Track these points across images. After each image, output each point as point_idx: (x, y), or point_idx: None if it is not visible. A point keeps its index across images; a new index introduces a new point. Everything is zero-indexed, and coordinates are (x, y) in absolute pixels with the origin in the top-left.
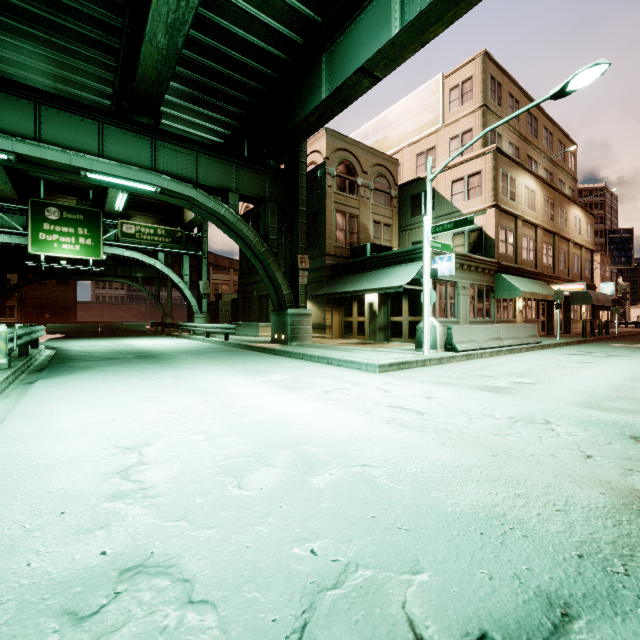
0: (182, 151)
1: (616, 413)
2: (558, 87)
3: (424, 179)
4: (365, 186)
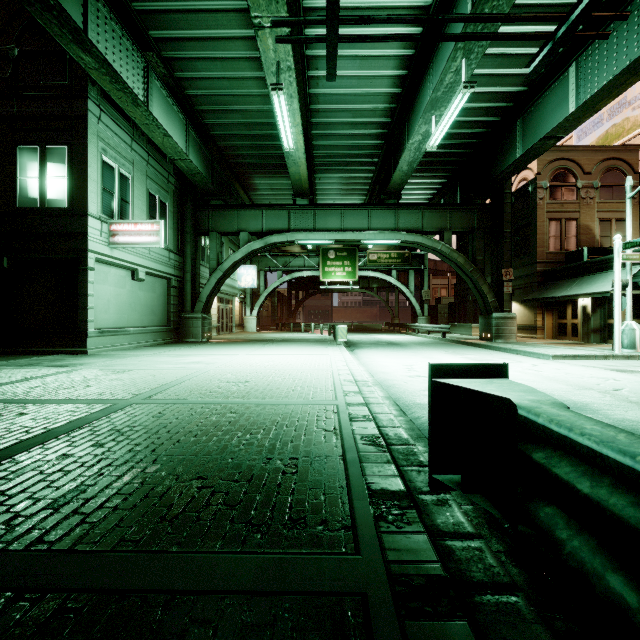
0: (413, 212)
1: None
2: None
3: None
4: (587, 187)
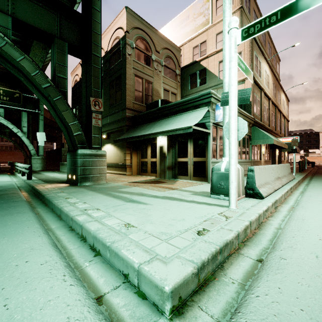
0: None
1: None
2: None
3: (199, 62)
4: (158, 62)
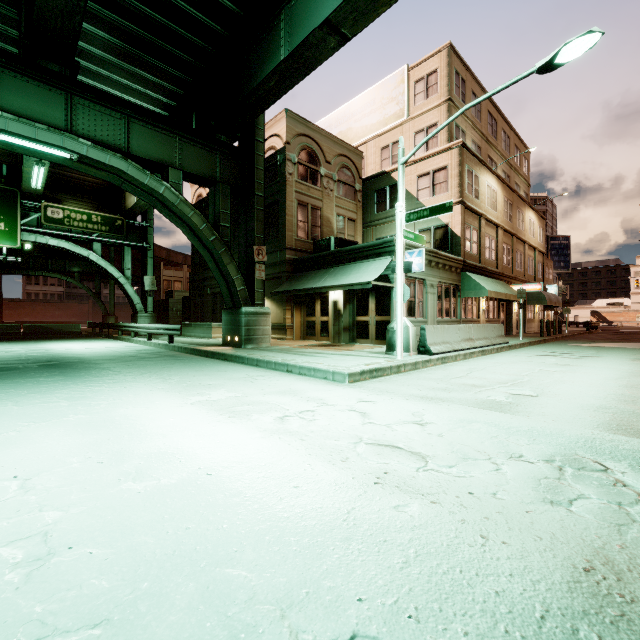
0: (109, 113)
1: None
2: (545, 59)
3: (389, 173)
4: (328, 177)
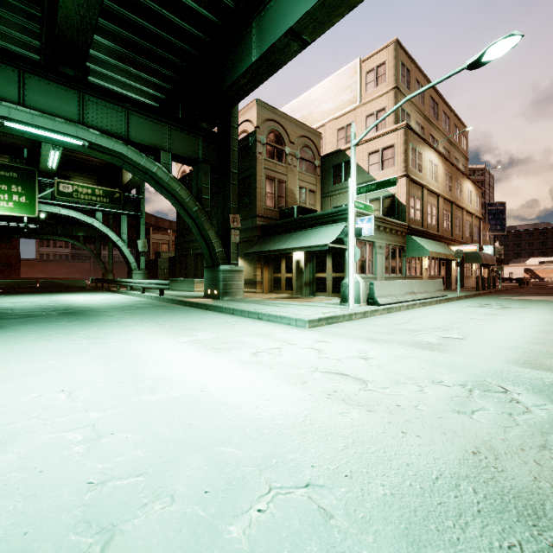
0: (112, 107)
1: None
2: (474, 57)
3: (344, 151)
4: (292, 155)
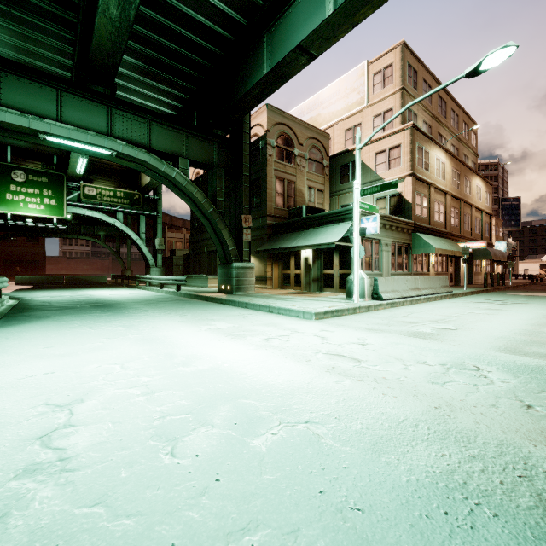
0: (136, 119)
1: (537, 358)
2: (472, 67)
3: (352, 151)
4: (301, 156)
